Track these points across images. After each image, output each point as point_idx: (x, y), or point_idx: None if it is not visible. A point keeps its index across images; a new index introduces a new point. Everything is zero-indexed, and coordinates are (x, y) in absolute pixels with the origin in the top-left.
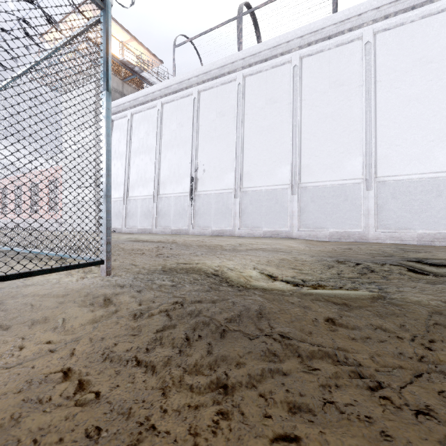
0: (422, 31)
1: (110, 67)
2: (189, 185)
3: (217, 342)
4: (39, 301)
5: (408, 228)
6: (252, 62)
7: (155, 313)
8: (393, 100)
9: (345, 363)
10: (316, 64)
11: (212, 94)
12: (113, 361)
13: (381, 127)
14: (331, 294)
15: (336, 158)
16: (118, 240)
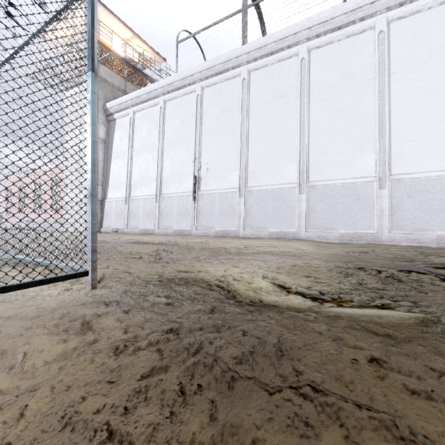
0: (441, 18)
1: (96, 43)
2: (192, 184)
3: (224, 398)
4: (0, 326)
5: (426, 230)
6: (257, 56)
7: (142, 346)
8: (409, 93)
9: (414, 441)
10: (325, 56)
11: (215, 90)
12: (76, 430)
13: (396, 121)
14: (365, 318)
15: (347, 155)
16: (117, 241)
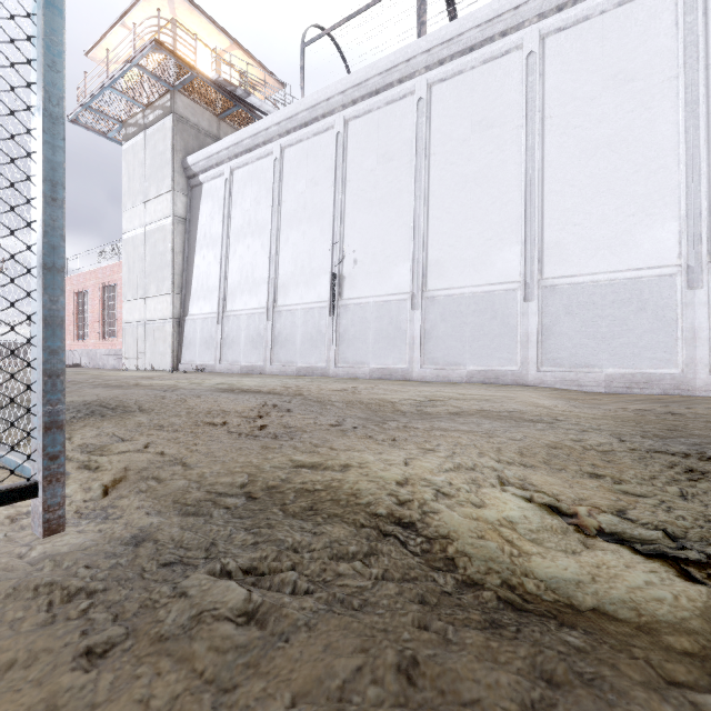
0: None
1: None
2: (329, 287)
3: None
4: None
5: None
6: (445, 55)
7: None
8: None
9: None
10: (573, 45)
11: (369, 123)
12: None
13: None
14: None
15: (620, 227)
16: (196, 387)
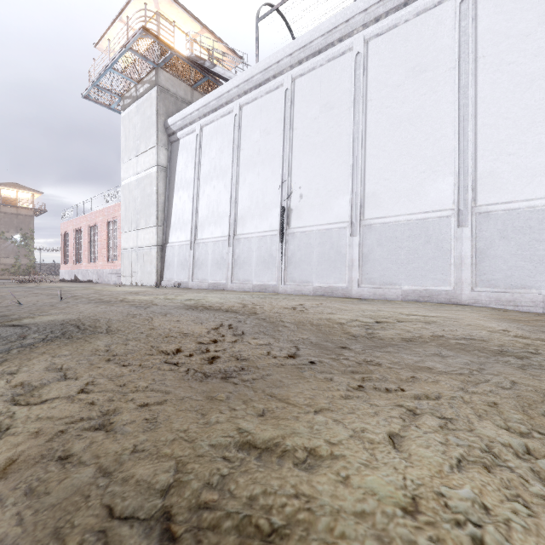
0: None
1: None
2: (279, 218)
3: None
4: None
5: None
6: (381, 13)
7: None
8: None
9: None
10: None
11: (313, 79)
12: None
13: None
14: None
15: None
16: (167, 304)
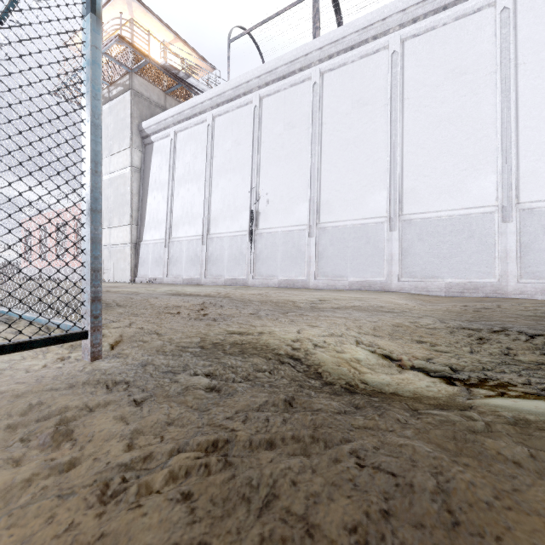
0: None
1: None
2: (248, 220)
3: None
4: None
5: None
6: (333, 52)
7: (155, 484)
8: (544, 90)
9: None
10: (424, 47)
11: (278, 100)
12: None
13: (526, 129)
14: None
15: (456, 178)
16: (152, 292)
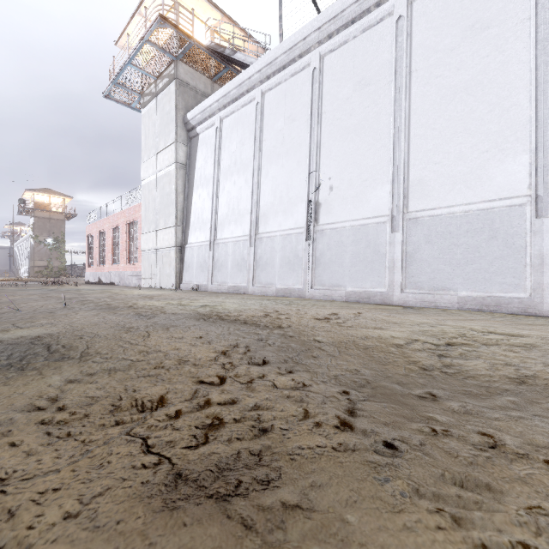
0: None
1: None
2: (306, 214)
3: None
4: None
5: None
6: None
7: None
8: None
9: None
10: None
11: (345, 53)
12: None
13: None
14: None
15: None
16: (178, 312)
